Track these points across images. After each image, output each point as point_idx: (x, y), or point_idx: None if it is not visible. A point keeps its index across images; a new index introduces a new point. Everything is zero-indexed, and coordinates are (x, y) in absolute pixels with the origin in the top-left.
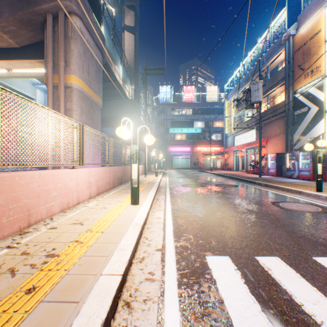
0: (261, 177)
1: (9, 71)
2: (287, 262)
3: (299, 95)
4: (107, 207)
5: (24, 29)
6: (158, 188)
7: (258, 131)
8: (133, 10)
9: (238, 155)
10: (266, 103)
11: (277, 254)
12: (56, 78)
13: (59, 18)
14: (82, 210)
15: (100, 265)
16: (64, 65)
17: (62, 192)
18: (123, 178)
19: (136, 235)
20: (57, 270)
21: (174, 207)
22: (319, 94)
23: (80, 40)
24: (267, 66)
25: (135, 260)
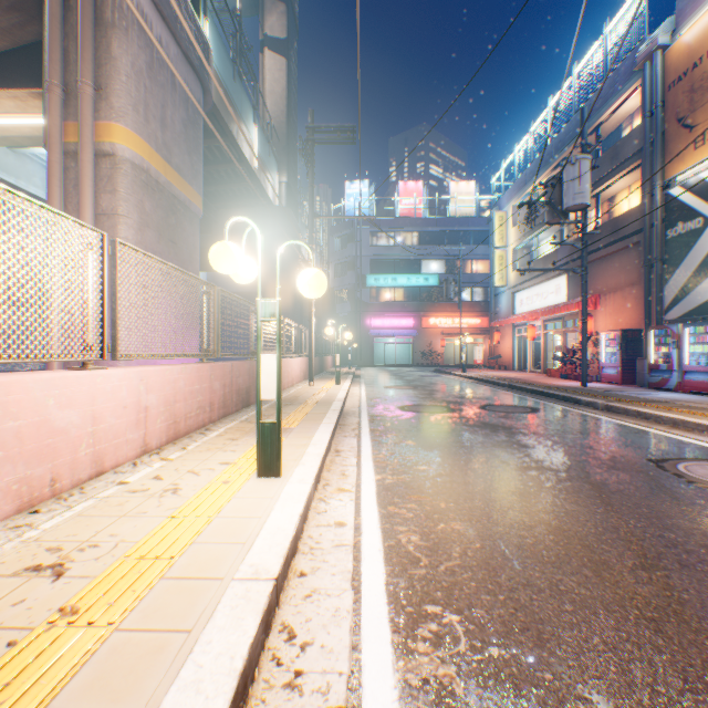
0: (586, 386)
1: None
2: None
3: (681, 189)
4: (180, 488)
5: None
6: (341, 417)
7: (573, 279)
8: (284, 2)
9: (526, 335)
10: (595, 214)
11: None
12: (74, 132)
13: None
14: (98, 499)
15: None
16: (93, 94)
17: (24, 448)
18: (252, 391)
19: (240, 648)
20: None
21: (386, 478)
22: None
23: (138, 35)
24: (596, 126)
25: None
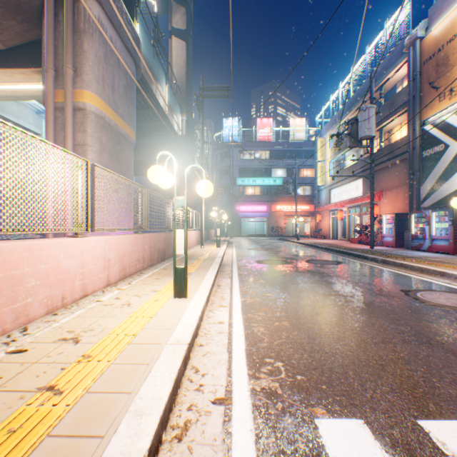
0: (373, 248)
1: None
2: None
3: (431, 126)
4: (131, 303)
5: (10, 19)
6: (220, 267)
7: (366, 181)
8: (185, 7)
9: (337, 216)
10: (379, 141)
11: None
12: (61, 96)
13: None
14: (87, 309)
15: None
16: (73, 73)
17: (49, 280)
18: (167, 251)
19: (174, 370)
20: None
21: (247, 300)
22: None
23: (99, 37)
24: (380, 85)
25: (169, 433)
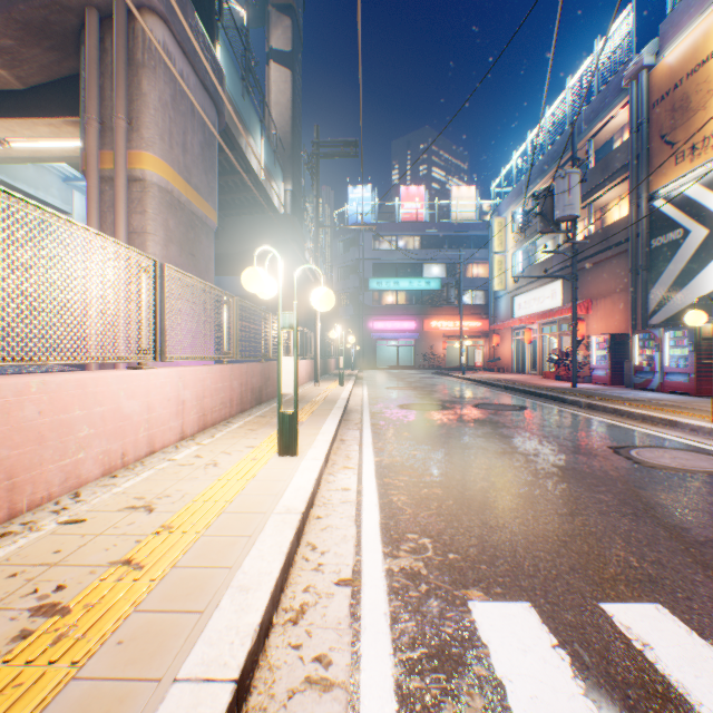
0: (576, 386)
1: (4, 146)
2: (691, 621)
3: (663, 202)
4: (219, 463)
5: (33, 46)
6: (345, 414)
7: (567, 285)
8: (289, 16)
9: (524, 338)
10: (587, 223)
11: (657, 597)
12: (109, 160)
13: (114, 18)
14: (157, 470)
15: (178, 644)
16: (126, 127)
17: (106, 428)
18: (264, 390)
19: (285, 542)
20: (52, 662)
21: (383, 460)
22: (709, 199)
23: (164, 72)
24: (588, 138)
25: (281, 616)
